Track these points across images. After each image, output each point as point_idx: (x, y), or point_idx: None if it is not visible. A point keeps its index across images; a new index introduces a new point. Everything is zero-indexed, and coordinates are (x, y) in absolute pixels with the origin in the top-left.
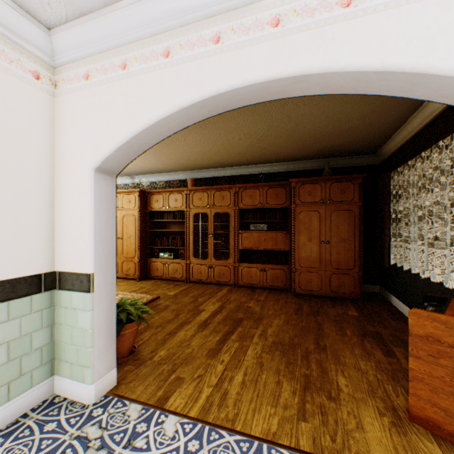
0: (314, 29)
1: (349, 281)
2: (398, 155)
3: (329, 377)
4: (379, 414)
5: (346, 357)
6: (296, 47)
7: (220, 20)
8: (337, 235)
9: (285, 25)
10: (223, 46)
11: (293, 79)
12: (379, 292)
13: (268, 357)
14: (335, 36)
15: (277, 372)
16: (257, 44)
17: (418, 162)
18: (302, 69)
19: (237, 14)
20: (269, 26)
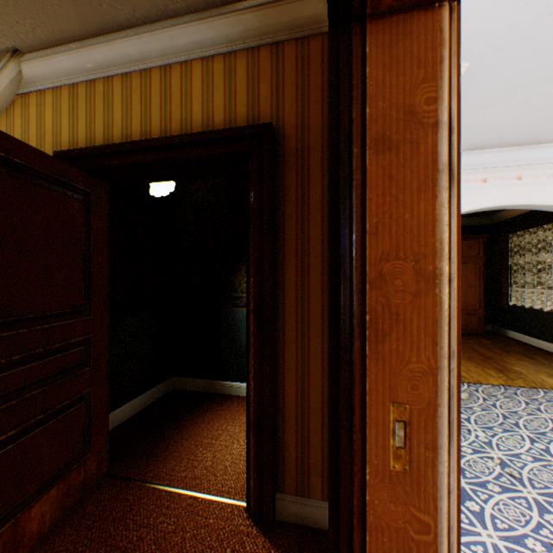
0: (539, 185)
1: (474, 320)
2: (515, 221)
3: (508, 367)
4: (548, 377)
5: (508, 361)
6: (529, 192)
7: (486, 172)
8: (465, 283)
9: (523, 181)
10: (487, 185)
11: (525, 205)
12: (491, 330)
13: (461, 362)
14: (549, 190)
15: (476, 367)
16: (508, 187)
17: (537, 230)
18: (532, 203)
19: (496, 170)
20: (515, 180)
